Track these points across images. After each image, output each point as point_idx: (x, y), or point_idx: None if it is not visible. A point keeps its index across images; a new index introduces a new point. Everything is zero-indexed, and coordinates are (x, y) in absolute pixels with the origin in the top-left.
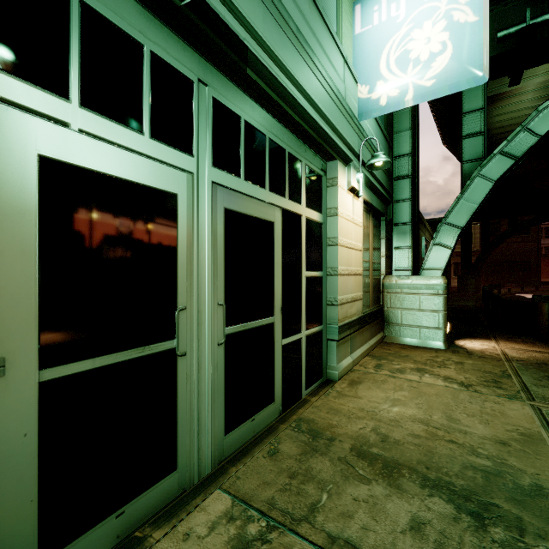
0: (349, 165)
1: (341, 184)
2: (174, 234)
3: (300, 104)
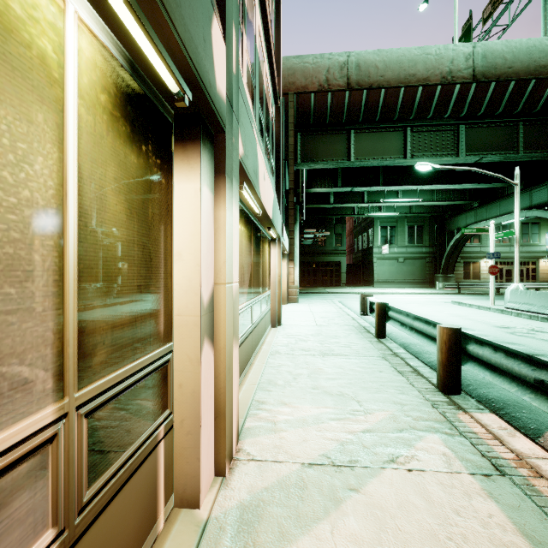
0: (543, 258)
1: (540, 262)
2: (512, 271)
3: (526, 258)
